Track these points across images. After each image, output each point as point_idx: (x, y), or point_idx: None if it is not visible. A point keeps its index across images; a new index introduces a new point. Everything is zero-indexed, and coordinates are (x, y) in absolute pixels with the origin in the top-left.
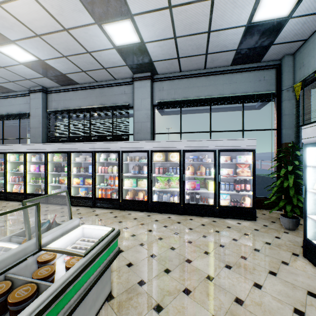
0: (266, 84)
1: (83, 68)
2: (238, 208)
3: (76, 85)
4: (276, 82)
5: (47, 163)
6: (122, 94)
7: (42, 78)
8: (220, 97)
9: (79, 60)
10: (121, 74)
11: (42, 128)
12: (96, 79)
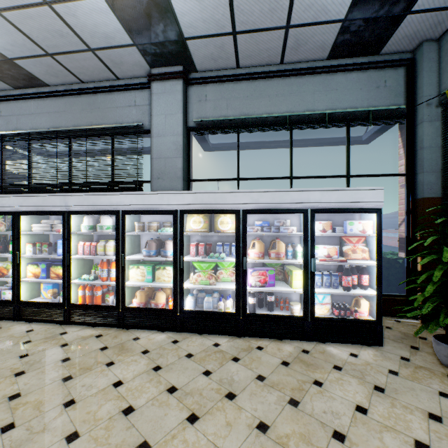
0: (388, 94)
1: (46, 46)
2: (350, 321)
3: (43, 88)
4: (406, 90)
5: None
6: (130, 106)
7: None
8: (309, 115)
9: (31, 25)
10: (127, 67)
11: None
12: (79, 76)
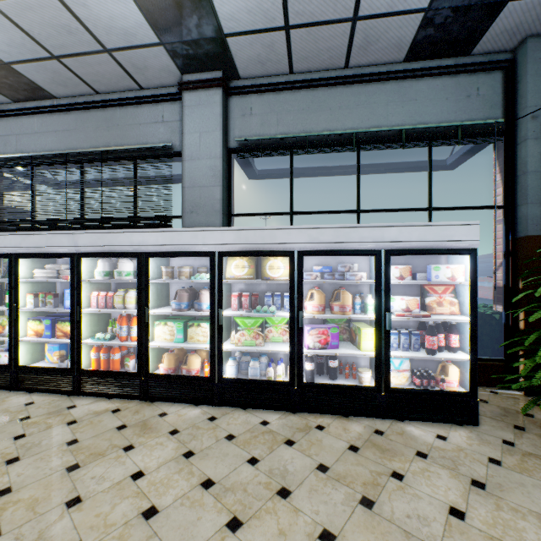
0: (482, 105)
1: (51, 46)
2: (435, 394)
3: (49, 101)
4: (505, 100)
5: None
6: (156, 123)
7: None
8: (381, 132)
9: (32, 19)
10: (153, 73)
11: None
12: (93, 85)
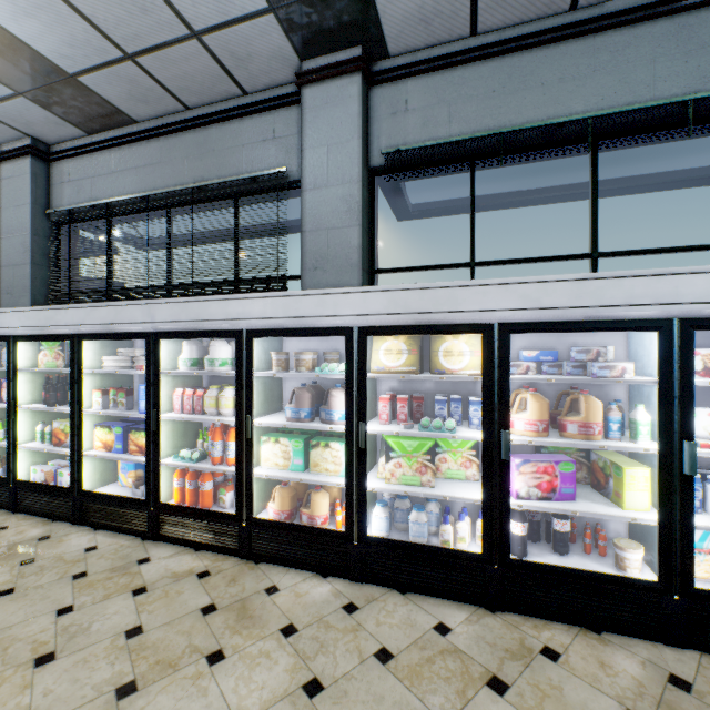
0: None
1: (123, 39)
2: None
3: (128, 127)
4: None
5: (15, 374)
6: (265, 141)
7: (16, 102)
8: (644, 110)
9: None
10: (259, 66)
11: (31, 265)
12: (180, 97)
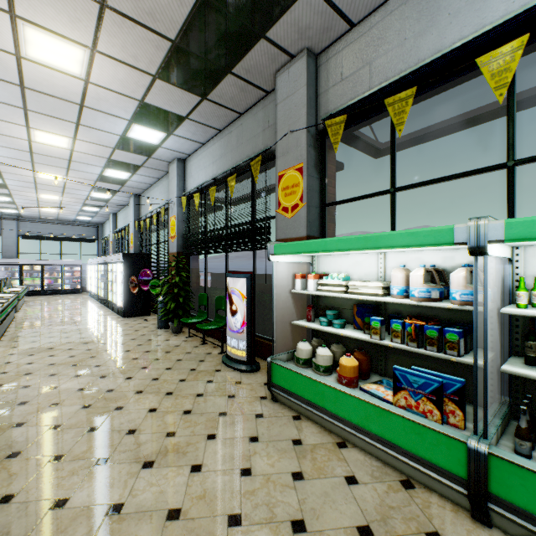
0: (92, 234)
1: None
2: (74, 289)
3: None
4: (97, 234)
5: None
6: None
7: None
8: (67, 237)
9: None
10: None
11: None
12: None
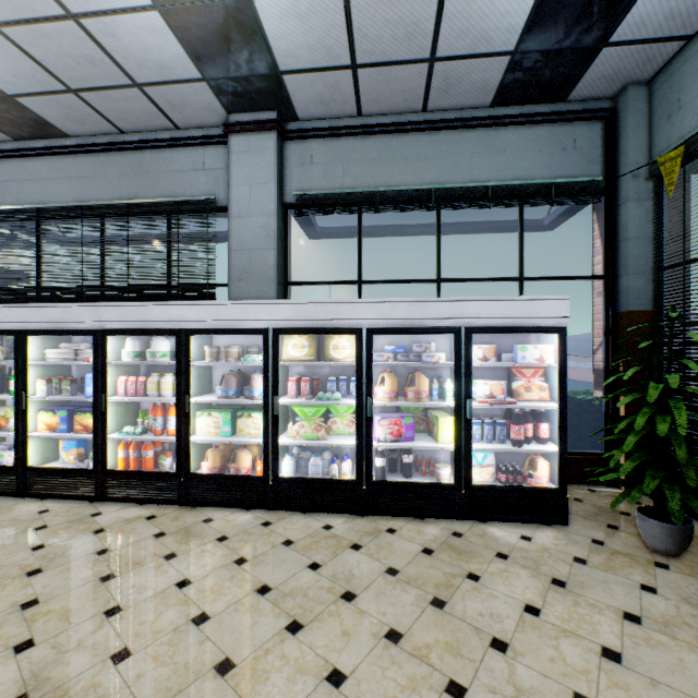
0: (579, 160)
1: (68, 78)
2: (521, 490)
3: (60, 140)
4: (605, 154)
5: None
6: (196, 171)
7: None
8: (465, 188)
9: (47, 47)
10: (192, 112)
11: None
12: (117, 123)
